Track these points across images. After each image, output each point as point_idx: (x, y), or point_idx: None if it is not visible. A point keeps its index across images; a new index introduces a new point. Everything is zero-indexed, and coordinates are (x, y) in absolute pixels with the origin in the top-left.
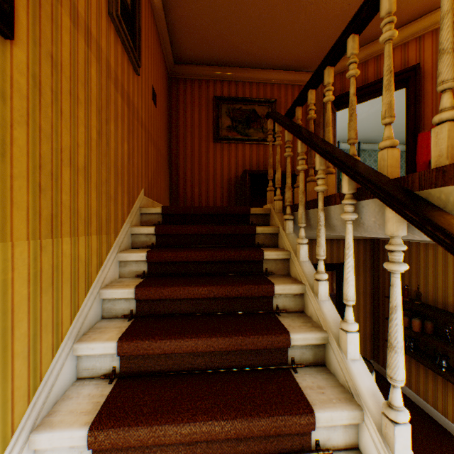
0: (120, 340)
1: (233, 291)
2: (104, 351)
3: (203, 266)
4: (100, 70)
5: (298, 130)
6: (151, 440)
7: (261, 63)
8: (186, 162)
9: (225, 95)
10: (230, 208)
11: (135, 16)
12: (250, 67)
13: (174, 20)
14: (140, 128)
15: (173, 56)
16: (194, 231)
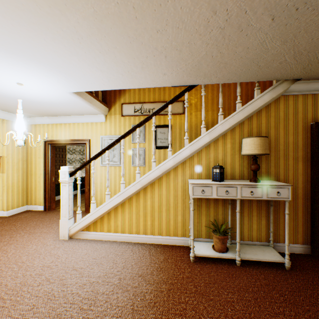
0: None
1: None
2: None
3: None
4: None
5: None
6: None
7: None
8: None
9: None
10: None
11: None
12: None
13: None
14: None
15: None
16: None
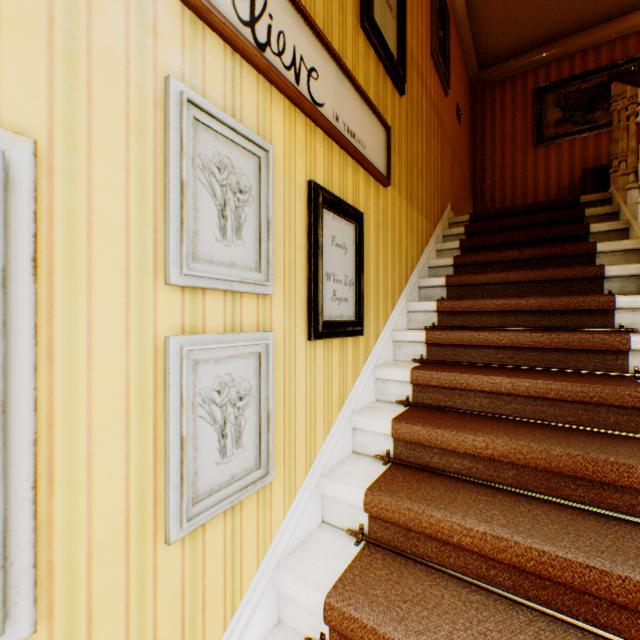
0: (447, 276)
1: (545, 252)
2: (436, 283)
3: (514, 248)
4: (426, 101)
5: (636, 78)
6: (474, 307)
7: (614, 11)
8: (494, 182)
9: (551, 80)
10: (549, 202)
11: (445, 45)
12: (594, 24)
13: (480, 24)
14: (447, 146)
15: (477, 63)
16: (504, 225)
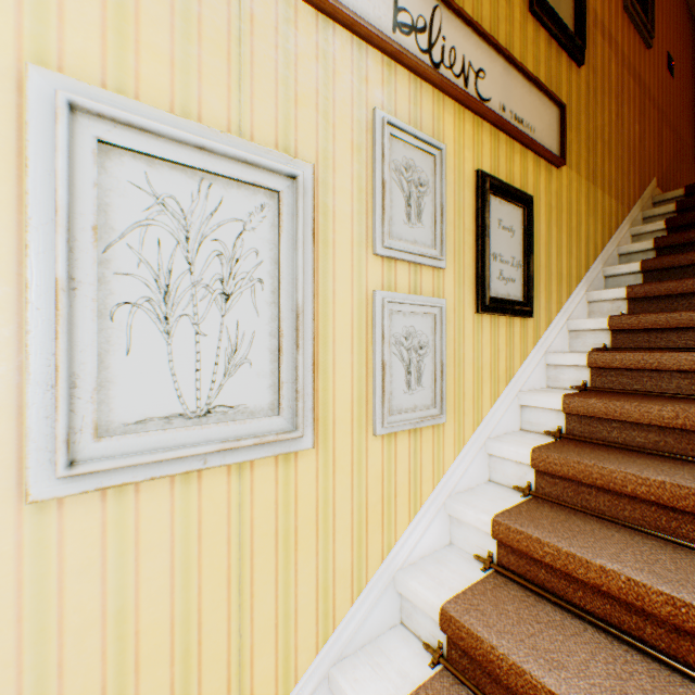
0: (643, 260)
1: None
2: (627, 270)
3: None
4: (615, 63)
5: None
6: (678, 289)
7: None
8: None
9: None
10: None
11: None
12: None
13: None
14: (650, 109)
15: None
16: None
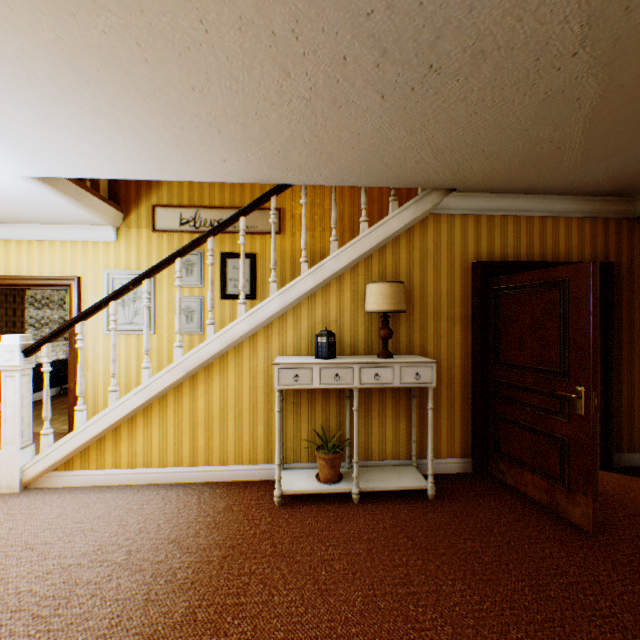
0: None
1: None
2: None
3: None
4: None
5: None
6: None
7: None
8: None
9: None
10: None
11: None
12: None
13: None
14: None
15: None
16: None
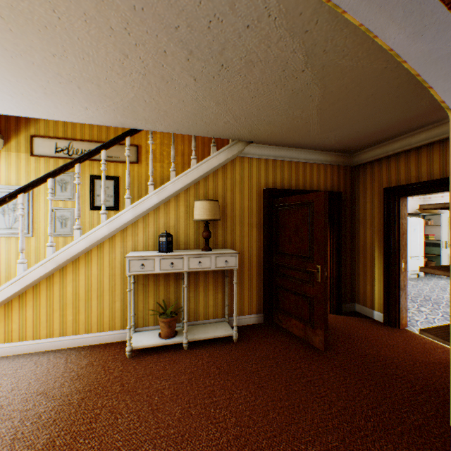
0: None
1: None
2: None
3: None
4: None
5: None
6: None
7: None
8: None
9: None
10: None
11: None
12: None
13: None
14: None
15: None
16: None
